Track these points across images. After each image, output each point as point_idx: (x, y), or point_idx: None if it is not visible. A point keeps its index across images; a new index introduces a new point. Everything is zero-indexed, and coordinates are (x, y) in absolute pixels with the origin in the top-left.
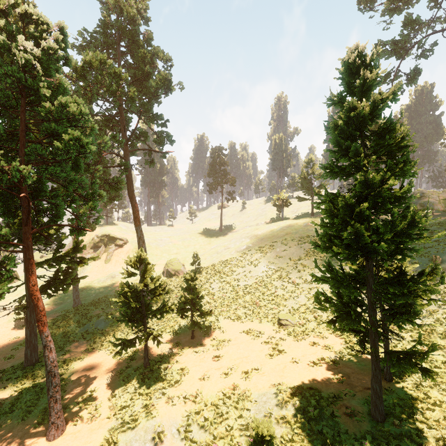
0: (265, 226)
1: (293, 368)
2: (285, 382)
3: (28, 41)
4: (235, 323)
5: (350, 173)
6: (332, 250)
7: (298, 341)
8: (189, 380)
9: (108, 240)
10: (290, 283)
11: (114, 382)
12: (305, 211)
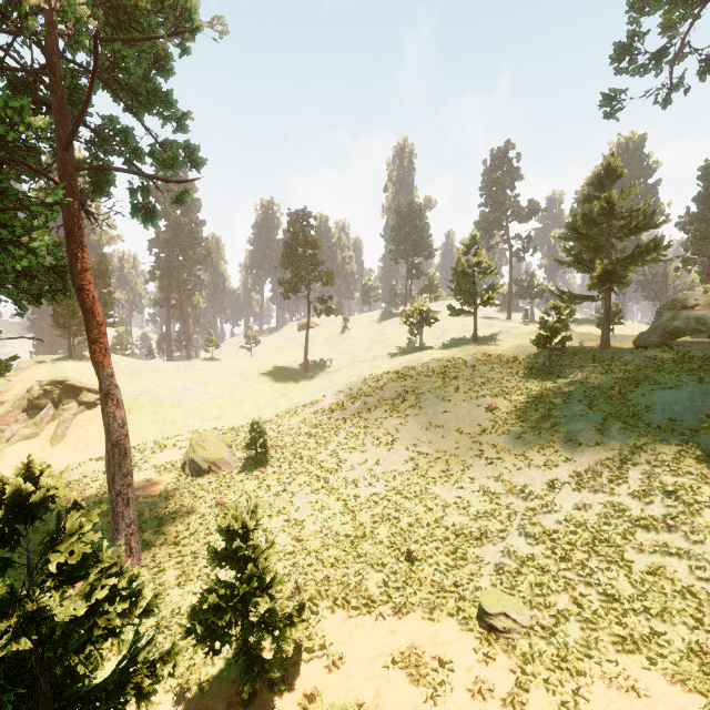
0: (393, 361)
1: None
2: None
3: None
4: (364, 622)
5: None
6: None
7: (570, 708)
8: None
9: (62, 393)
10: (477, 491)
11: None
12: (458, 334)
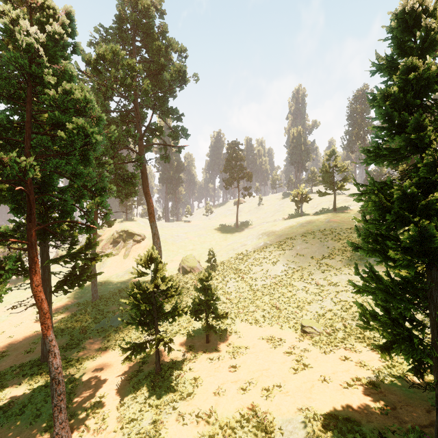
0: (284, 222)
1: (323, 388)
2: (314, 406)
3: (33, 26)
4: (253, 327)
5: (403, 155)
6: (379, 253)
7: (326, 353)
8: (202, 393)
9: (126, 236)
10: (313, 284)
11: (124, 388)
12: (326, 206)
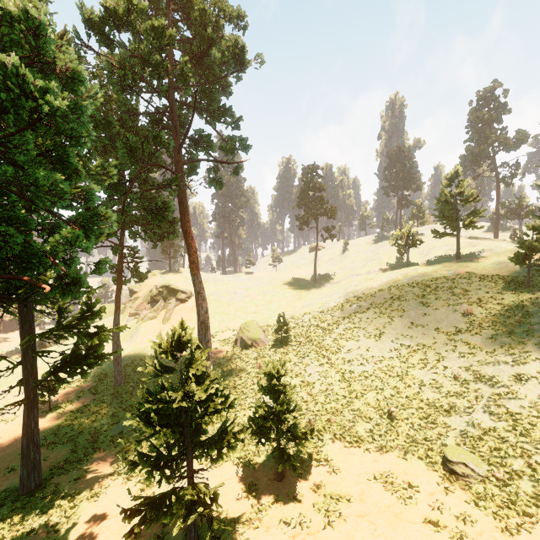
0: (383, 274)
1: None
2: None
3: None
4: (355, 451)
5: None
6: None
7: (512, 533)
8: None
9: (168, 293)
10: (449, 376)
11: None
12: (442, 253)
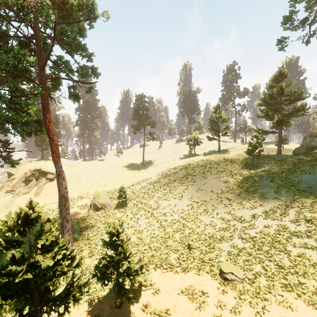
0: (182, 161)
1: None
2: None
3: None
4: (169, 274)
5: None
6: None
7: (261, 314)
8: None
9: (39, 174)
10: (219, 219)
11: None
12: (211, 149)
